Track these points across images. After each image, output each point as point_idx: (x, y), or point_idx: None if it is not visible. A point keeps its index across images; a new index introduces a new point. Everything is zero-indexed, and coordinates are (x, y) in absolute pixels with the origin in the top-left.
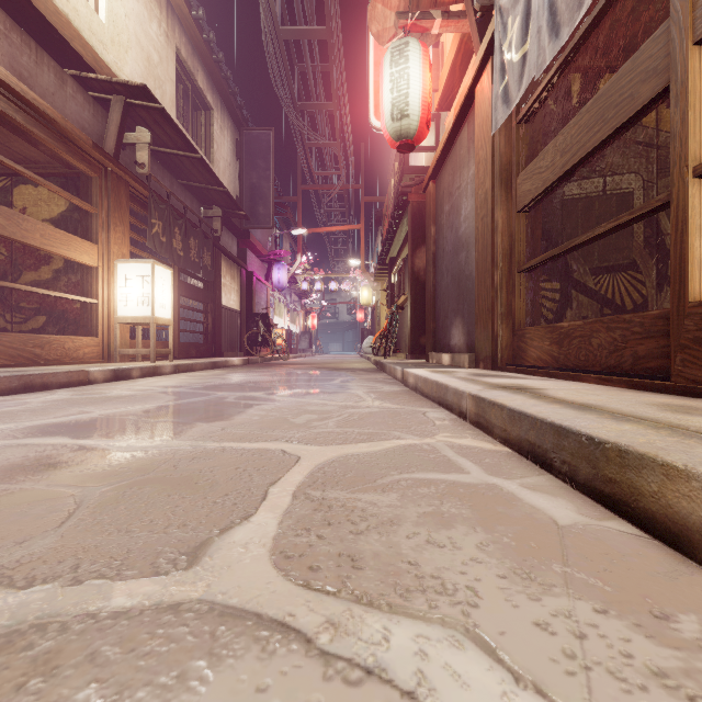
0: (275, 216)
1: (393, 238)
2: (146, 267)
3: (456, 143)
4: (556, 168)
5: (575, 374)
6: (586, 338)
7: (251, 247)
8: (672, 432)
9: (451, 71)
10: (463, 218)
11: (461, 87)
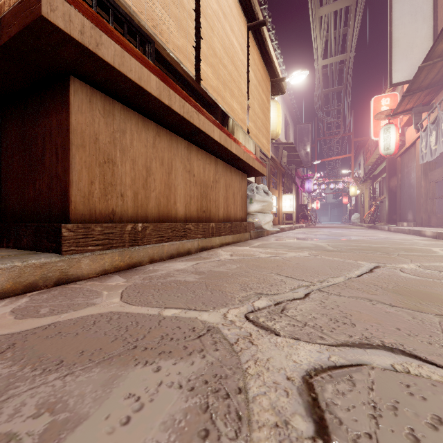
0: None
1: (376, 168)
2: (291, 196)
3: (409, 150)
4: (437, 177)
5: (437, 226)
6: (442, 219)
7: (295, 174)
8: (428, 229)
9: (408, 119)
10: (412, 178)
11: (412, 125)
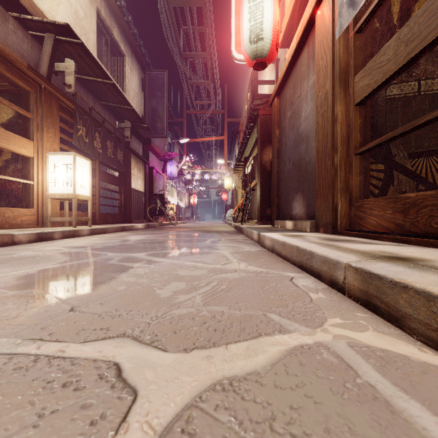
0: (169, 131)
1: (246, 143)
2: (69, 157)
3: (297, 63)
4: (400, 57)
5: (434, 241)
6: None
7: (152, 150)
8: None
9: (291, 15)
10: (303, 119)
11: (299, 26)
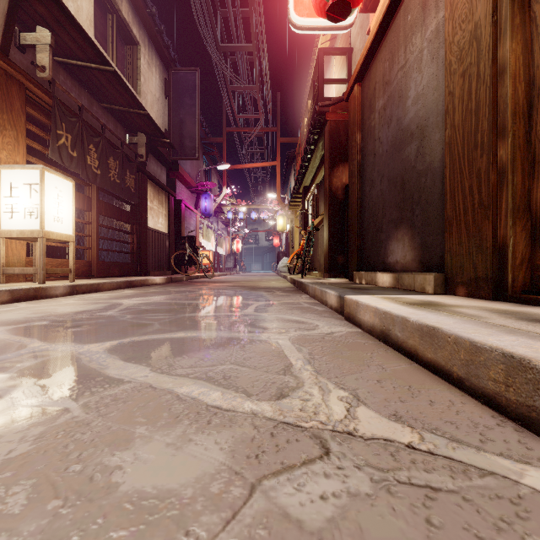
0: (204, 155)
1: (307, 165)
2: (34, 173)
3: (398, 13)
4: None
5: None
6: None
7: (181, 178)
8: None
9: None
10: (412, 100)
11: None
